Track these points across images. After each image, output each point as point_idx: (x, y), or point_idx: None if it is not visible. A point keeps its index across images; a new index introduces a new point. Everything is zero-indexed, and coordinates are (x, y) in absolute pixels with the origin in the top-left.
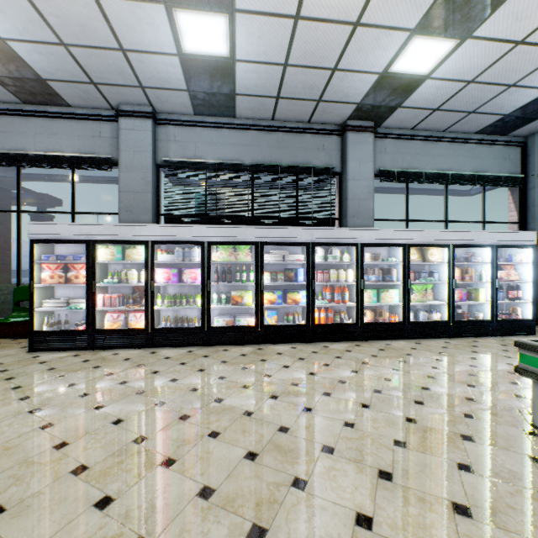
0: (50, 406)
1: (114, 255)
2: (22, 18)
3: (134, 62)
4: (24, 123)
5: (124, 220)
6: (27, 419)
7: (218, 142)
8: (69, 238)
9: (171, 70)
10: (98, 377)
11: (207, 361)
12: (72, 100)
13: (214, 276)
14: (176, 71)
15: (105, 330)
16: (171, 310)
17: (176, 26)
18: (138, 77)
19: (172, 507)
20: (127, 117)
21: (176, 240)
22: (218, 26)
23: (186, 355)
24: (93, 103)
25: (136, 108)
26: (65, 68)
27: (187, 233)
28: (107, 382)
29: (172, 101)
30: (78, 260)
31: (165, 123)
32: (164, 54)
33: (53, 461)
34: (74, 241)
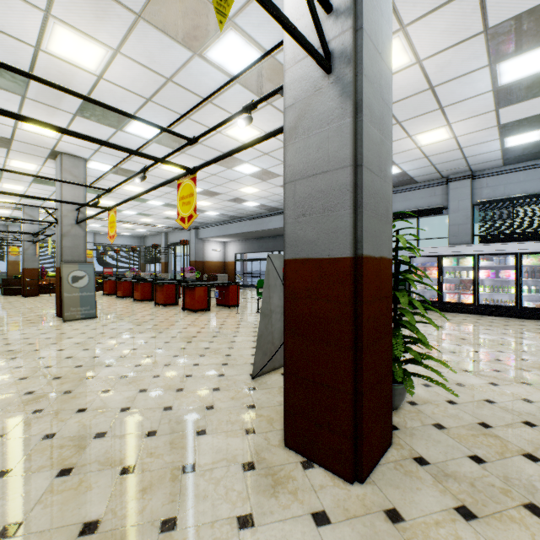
0: (450, 322)
1: (451, 263)
2: (419, 164)
3: (469, 159)
4: (394, 197)
5: (451, 242)
6: (446, 323)
7: (524, 180)
8: (427, 254)
9: (492, 155)
10: (460, 319)
11: (523, 323)
12: (420, 180)
13: (524, 274)
14: (496, 154)
15: (447, 302)
16: (486, 295)
17: (504, 142)
18: (467, 163)
19: (531, 343)
20: (453, 181)
21: (494, 253)
22: (534, 133)
23: (505, 319)
24: (432, 179)
25: (459, 175)
26: (427, 171)
27: (503, 248)
28: (467, 321)
29: (487, 165)
30: (432, 265)
31: (479, 177)
32: (490, 152)
33: (472, 331)
34: (430, 256)
